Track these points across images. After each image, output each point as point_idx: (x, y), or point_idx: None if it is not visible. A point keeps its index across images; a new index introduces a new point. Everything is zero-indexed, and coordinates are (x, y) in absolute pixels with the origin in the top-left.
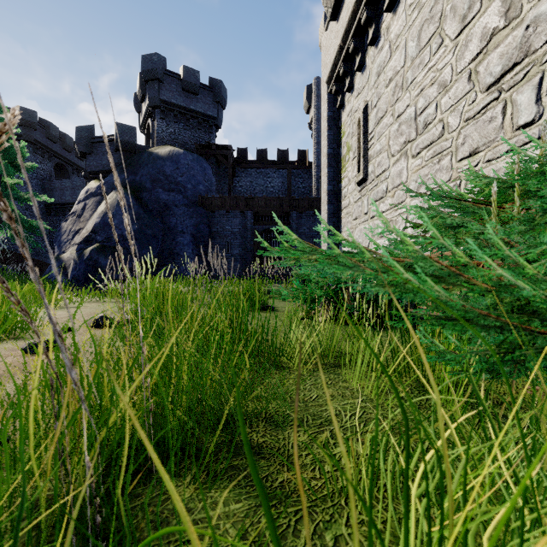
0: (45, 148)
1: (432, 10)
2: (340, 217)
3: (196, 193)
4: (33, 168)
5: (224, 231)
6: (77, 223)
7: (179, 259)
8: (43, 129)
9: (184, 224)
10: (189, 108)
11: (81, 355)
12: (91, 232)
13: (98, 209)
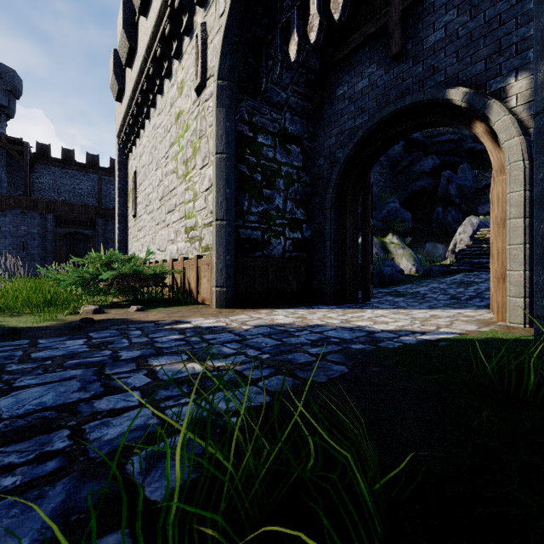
0: None
1: (152, 149)
2: (128, 234)
3: None
4: None
5: (18, 231)
6: None
7: None
8: None
9: None
10: None
11: None
12: None
13: None
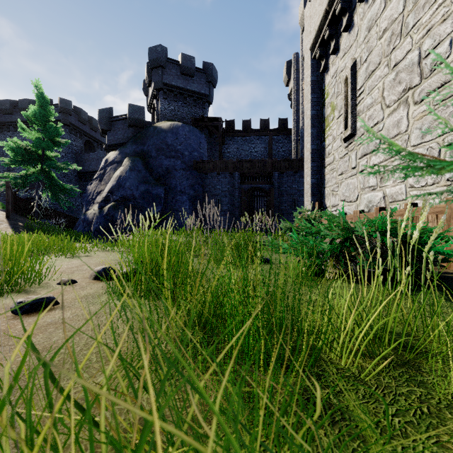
0: (78, 129)
1: None
2: (323, 173)
3: (192, 159)
4: (69, 145)
5: (215, 190)
6: (99, 186)
7: (178, 214)
8: (76, 114)
9: (182, 185)
10: (186, 89)
11: (69, 319)
12: (109, 192)
13: (115, 174)
